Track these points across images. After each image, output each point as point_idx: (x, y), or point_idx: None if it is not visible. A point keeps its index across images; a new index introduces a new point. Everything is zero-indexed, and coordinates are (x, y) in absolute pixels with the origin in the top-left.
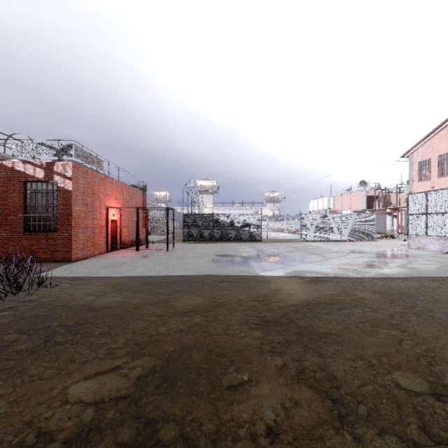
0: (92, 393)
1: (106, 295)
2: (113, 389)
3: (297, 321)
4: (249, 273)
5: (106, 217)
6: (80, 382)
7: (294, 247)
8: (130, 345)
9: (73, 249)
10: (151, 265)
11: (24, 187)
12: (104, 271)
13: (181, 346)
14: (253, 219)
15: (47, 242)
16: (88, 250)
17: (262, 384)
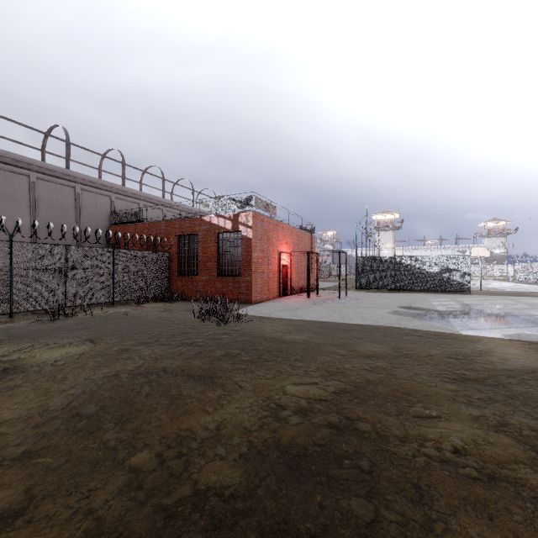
0: (301, 393)
1: (291, 333)
2: (316, 394)
3: (510, 385)
4: (445, 329)
5: (278, 262)
6: (291, 385)
7: (528, 303)
8: (321, 371)
9: (253, 292)
10: (325, 312)
11: (218, 238)
12: (282, 313)
13: (367, 380)
14: (456, 262)
15: (234, 285)
16: (264, 294)
17: (452, 422)
